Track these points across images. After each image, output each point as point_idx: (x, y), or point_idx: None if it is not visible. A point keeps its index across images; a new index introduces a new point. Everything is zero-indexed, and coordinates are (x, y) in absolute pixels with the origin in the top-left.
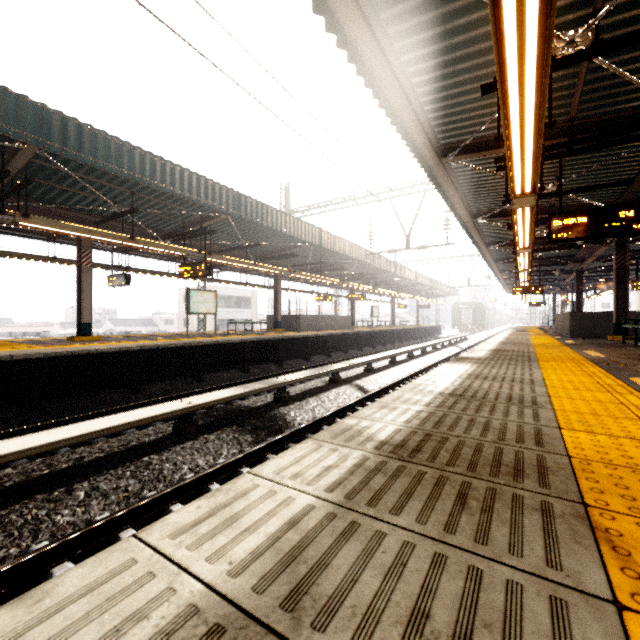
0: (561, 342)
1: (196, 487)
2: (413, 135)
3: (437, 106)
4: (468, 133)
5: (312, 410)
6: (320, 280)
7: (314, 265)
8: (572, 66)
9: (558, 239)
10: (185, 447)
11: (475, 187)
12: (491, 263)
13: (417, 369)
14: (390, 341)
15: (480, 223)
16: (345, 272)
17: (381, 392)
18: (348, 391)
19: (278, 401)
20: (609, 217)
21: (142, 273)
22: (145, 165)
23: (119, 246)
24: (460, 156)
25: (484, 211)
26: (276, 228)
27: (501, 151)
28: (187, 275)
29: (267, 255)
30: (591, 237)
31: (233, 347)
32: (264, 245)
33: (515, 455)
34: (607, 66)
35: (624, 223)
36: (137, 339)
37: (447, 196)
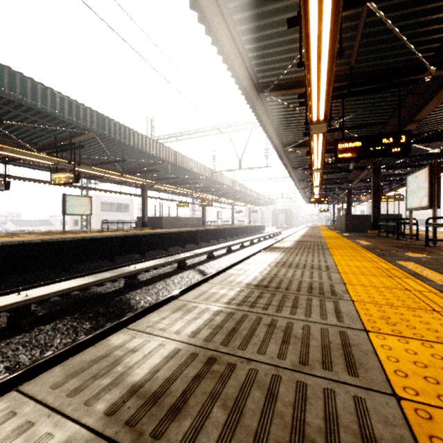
0: (341, 235)
1: (1, 392)
2: (237, 68)
3: (255, 46)
4: (279, 74)
5: (157, 293)
6: (177, 190)
7: (174, 180)
8: (354, 18)
9: (342, 158)
10: (12, 342)
11: (285, 122)
12: (296, 182)
13: (246, 255)
14: (230, 235)
15: (289, 152)
16: (197, 186)
17: (217, 274)
18: (191, 275)
19: (128, 286)
20: (376, 142)
21: (23, 180)
22: (3, 77)
23: (0, 157)
24: (273, 92)
25: (291, 142)
26: (137, 147)
27: (302, 90)
28: (58, 182)
29: (134, 170)
30: (364, 157)
31: (100, 241)
32: (131, 161)
33: (324, 403)
34: (380, 15)
35: (385, 147)
36: (11, 236)
37: (265, 127)
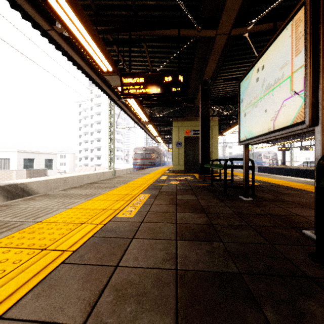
0: None
1: None
2: None
3: None
4: None
5: None
6: None
7: None
8: None
9: None
10: None
11: None
12: None
13: None
14: None
15: None
16: None
17: None
18: None
19: None
20: None
21: None
22: None
23: None
24: None
25: None
26: None
27: None
28: None
29: None
30: None
31: None
32: None
33: None
34: None
35: None
36: None
37: None
